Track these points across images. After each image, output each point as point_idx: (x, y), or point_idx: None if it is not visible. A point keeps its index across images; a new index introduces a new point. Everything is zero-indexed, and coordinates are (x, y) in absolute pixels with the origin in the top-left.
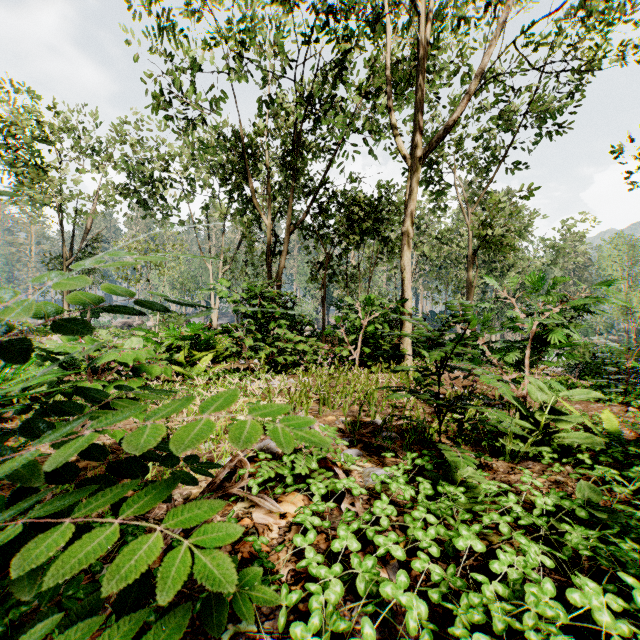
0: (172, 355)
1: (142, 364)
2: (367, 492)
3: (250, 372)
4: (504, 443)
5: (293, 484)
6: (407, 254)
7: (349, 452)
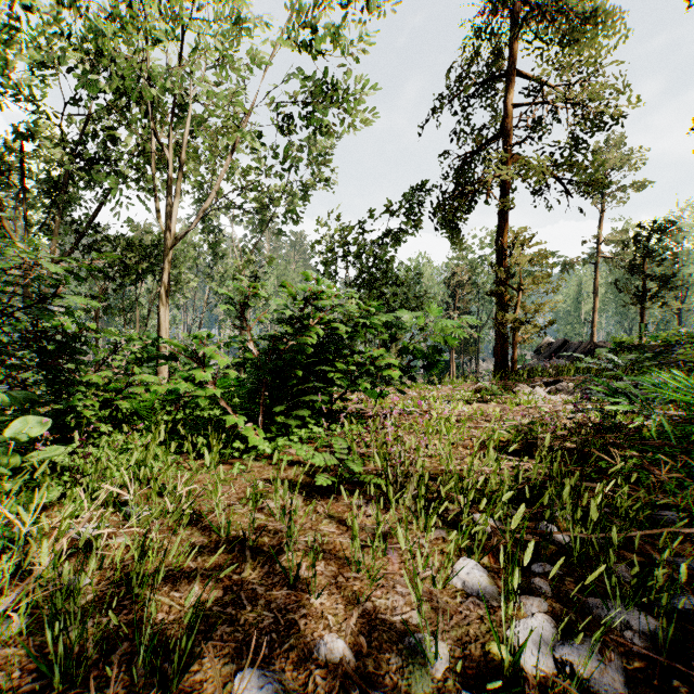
0: None
1: None
2: None
3: None
4: None
5: None
6: (162, 307)
7: None
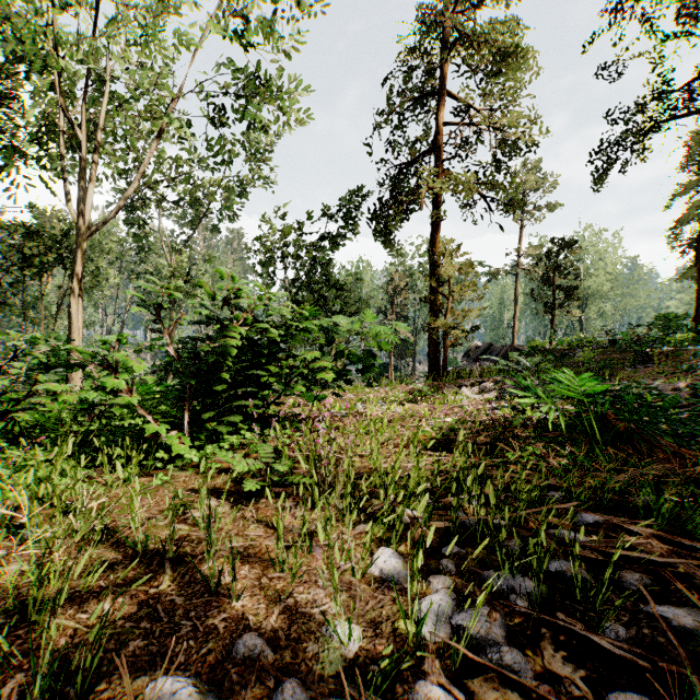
0: None
1: None
2: None
3: None
4: None
5: None
6: (74, 305)
7: None
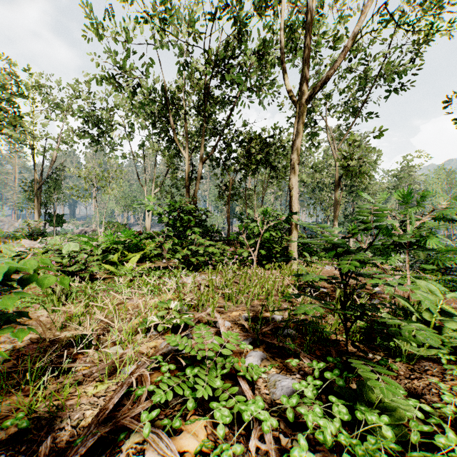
0: (107, 256)
1: (33, 274)
2: (275, 410)
3: (167, 271)
4: (401, 345)
5: (195, 407)
6: (294, 176)
7: (253, 356)
